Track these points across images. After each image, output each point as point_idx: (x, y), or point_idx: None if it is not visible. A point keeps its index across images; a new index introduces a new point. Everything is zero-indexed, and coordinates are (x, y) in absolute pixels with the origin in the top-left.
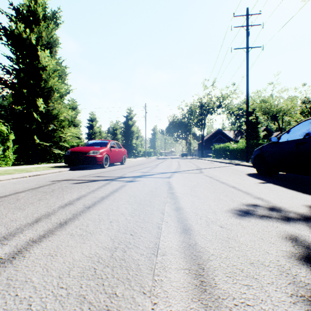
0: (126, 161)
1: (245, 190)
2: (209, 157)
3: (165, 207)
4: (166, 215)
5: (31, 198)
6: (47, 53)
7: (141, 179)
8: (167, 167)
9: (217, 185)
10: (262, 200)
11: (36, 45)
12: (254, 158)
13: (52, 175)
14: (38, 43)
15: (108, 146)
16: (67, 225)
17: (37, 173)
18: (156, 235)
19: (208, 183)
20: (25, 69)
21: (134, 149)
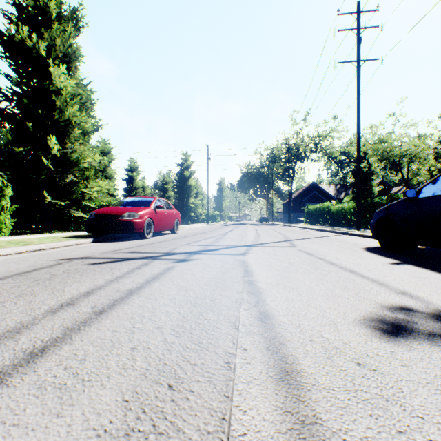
0: (180, 228)
1: (373, 277)
2: (300, 222)
3: (240, 313)
4: (243, 332)
5: (6, 293)
6: (63, 70)
7: (200, 256)
8: (240, 238)
9: (323, 267)
10: (413, 298)
11: (46, 58)
12: (375, 223)
13: (63, 249)
14: (49, 55)
15: (151, 205)
16: (42, 357)
17: (40, 246)
18: (223, 389)
19: (308, 265)
20: (31, 93)
21: (192, 212)
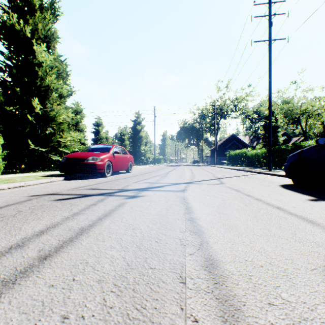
0: (133, 168)
1: (301, 215)
2: (223, 164)
3: (185, 259)
4: (190, 288)
5: None
6: (43, 47)
7: (147, 193)
8: (180, 176)
9: (253, 204)
10: None
11: (31, 38)
12: (289, 165)
13: (38, 186)
14: (33, 37)
15: (110, 151)
16: None
17: (19, 184)
18: None
19: (239, 201)
20: (19, 65)
21: (142, 156)
